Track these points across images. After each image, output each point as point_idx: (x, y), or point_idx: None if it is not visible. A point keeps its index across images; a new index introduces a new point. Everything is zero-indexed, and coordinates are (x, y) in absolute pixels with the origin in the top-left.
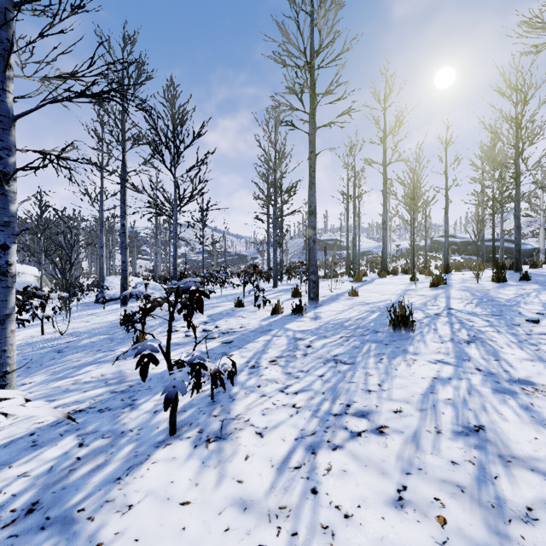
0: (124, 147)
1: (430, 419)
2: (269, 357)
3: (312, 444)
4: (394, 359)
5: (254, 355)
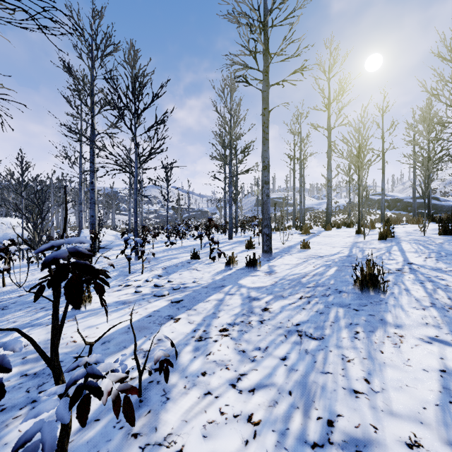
0: (92, 111)
1: None
2: (219, 323)
3: None
4: (373, 334)
5: (203, 320)
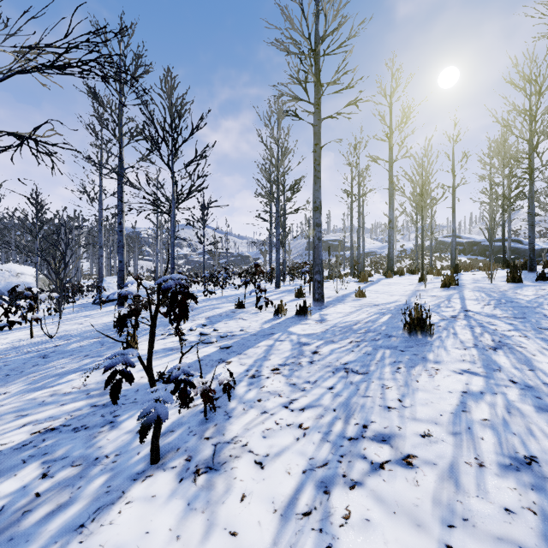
0: (121, 142)
1: (467, 446)
2: (271, 364)
3: (324, 478)
4: (413, 368)
5: (255, 362)
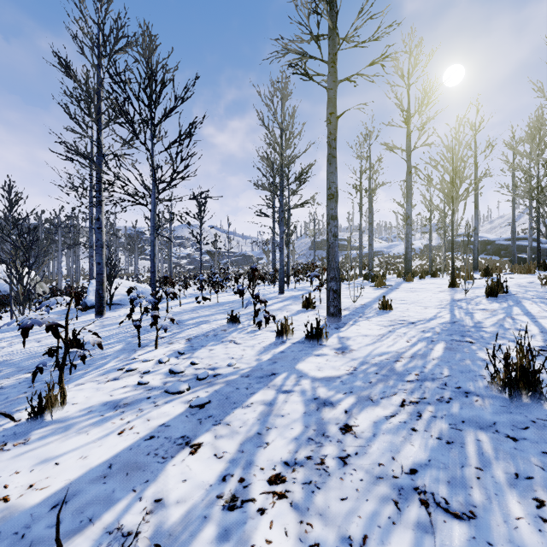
0: (99, 125)
1: None
2: (269, 460)
3: None
4: None
5: (240, 450)
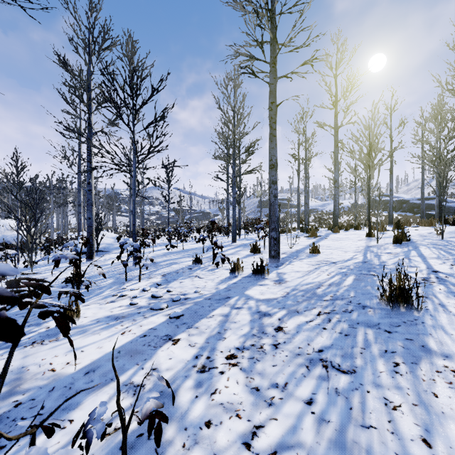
0: (89, 108)
1: None
2: (226, 347)
3: None
4: (418, 367)
5: (207, 342)
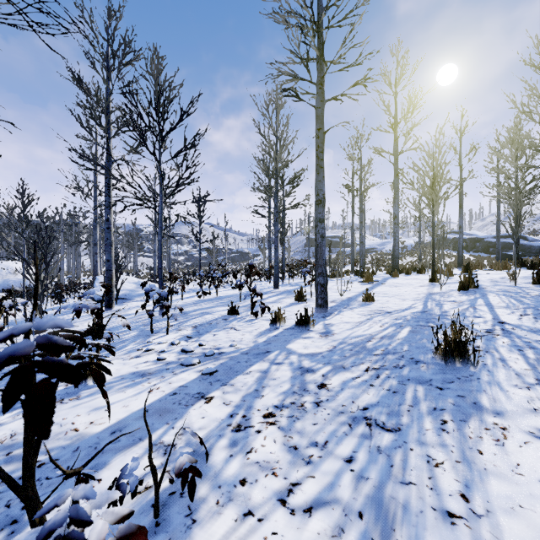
0: (108, 133)
1: None
2: (263, 405)
3: None
4: (466, 424)
5: (243, 400)
